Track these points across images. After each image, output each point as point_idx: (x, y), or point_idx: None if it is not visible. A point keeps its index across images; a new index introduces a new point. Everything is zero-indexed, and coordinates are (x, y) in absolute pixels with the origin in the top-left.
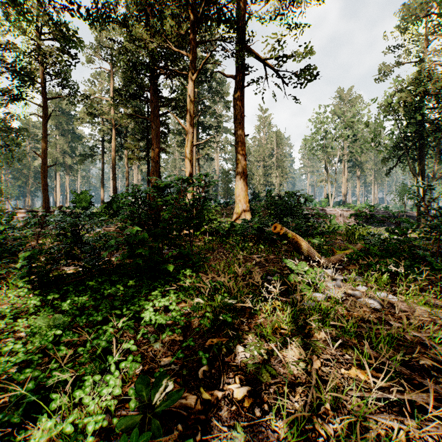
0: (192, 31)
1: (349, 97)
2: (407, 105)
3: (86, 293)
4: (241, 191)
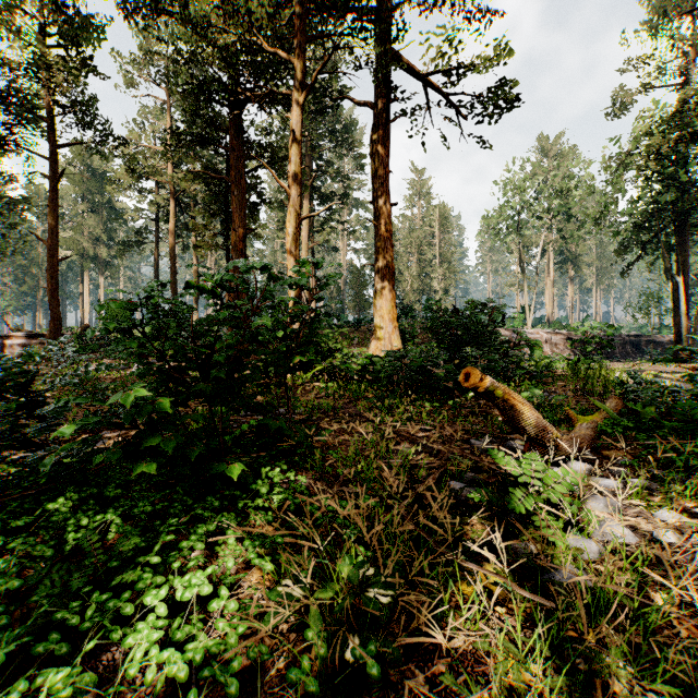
0: (298, 16)
1: (556, 149)
2: (662, 156)
3: (27, 540)
4: (384, 301)
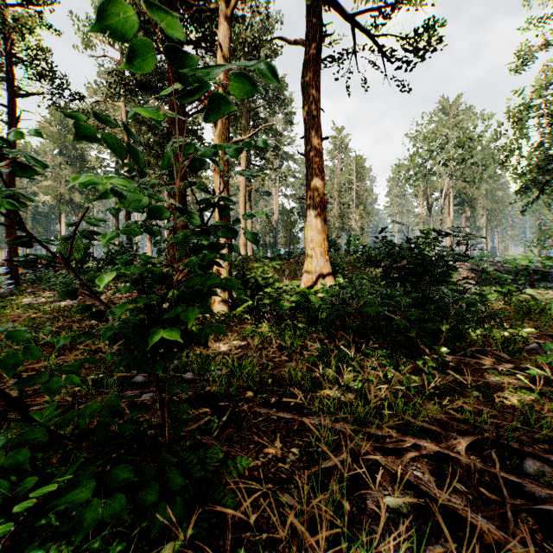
0: None
1: (455, 109)
2: None
3: None
4: (316, 233)
